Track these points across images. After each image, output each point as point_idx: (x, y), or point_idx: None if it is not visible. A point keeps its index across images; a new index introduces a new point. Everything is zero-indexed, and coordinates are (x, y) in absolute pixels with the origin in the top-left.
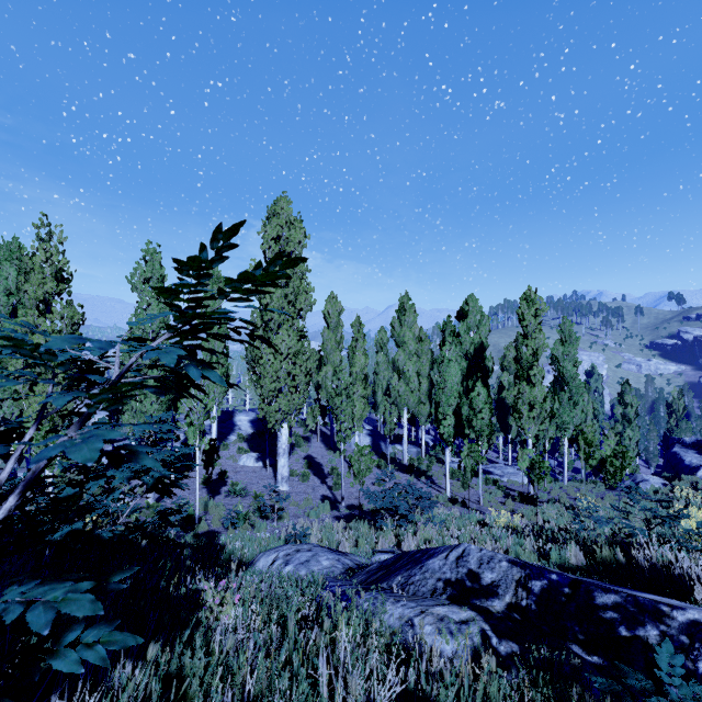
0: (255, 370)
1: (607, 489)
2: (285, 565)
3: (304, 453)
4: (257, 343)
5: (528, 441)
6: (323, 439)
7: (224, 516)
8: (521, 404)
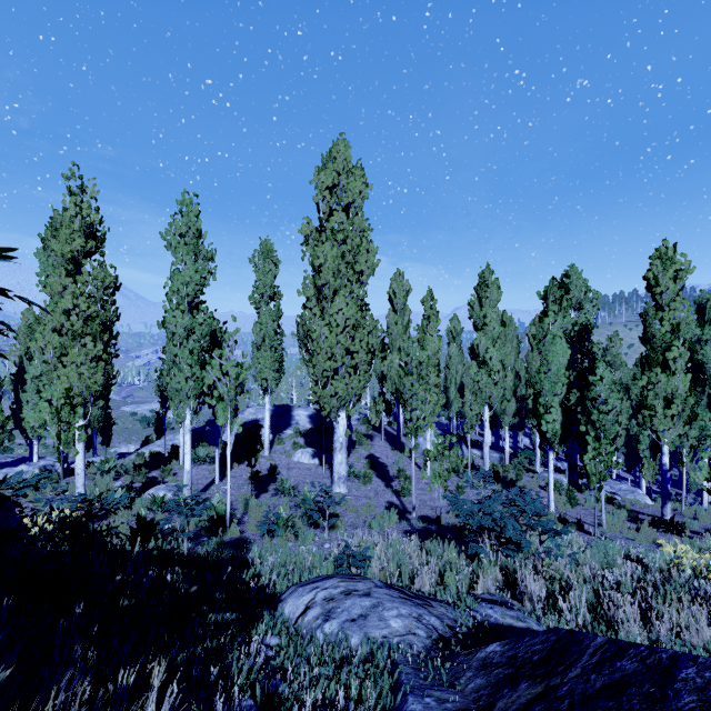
0: (308, 349)
1: None
2: (324, 620)
3: (366, 452)
4: (309, 315)
5: (662, 448)
6: (387, 438)
7: (264, 518)
8: (652, 398)
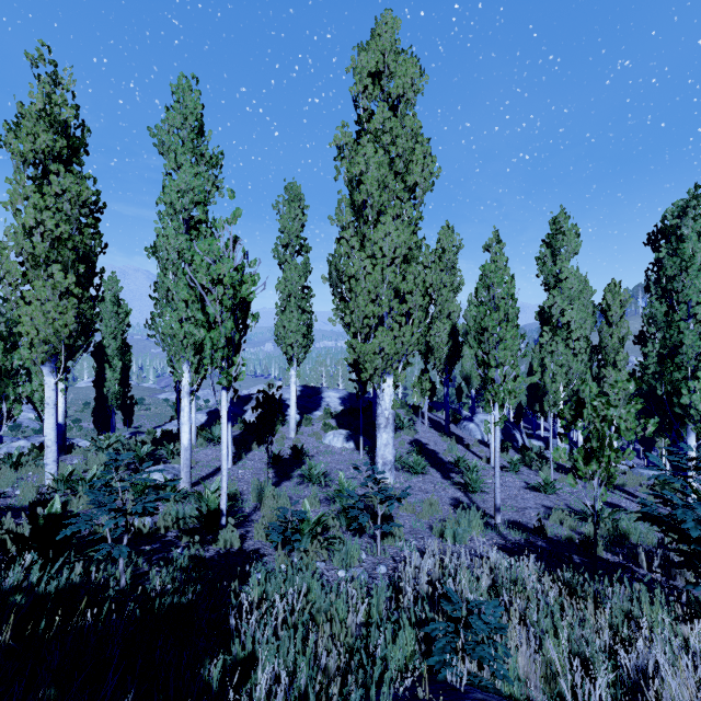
0: (342, 298)
1: None
2: None
3: (409, 437)
4: (345, 248)
5: None
6: (431, 423)
7: (283, 517)
8: None
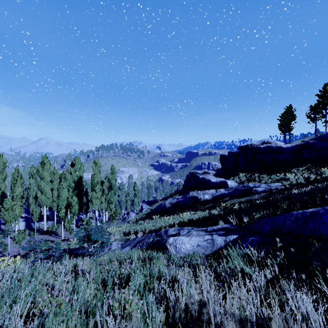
0: None
1: (122, 221)
2: None
3: None
4: None
5: (95, 211)
6: None
7: None
8: (93, 199)
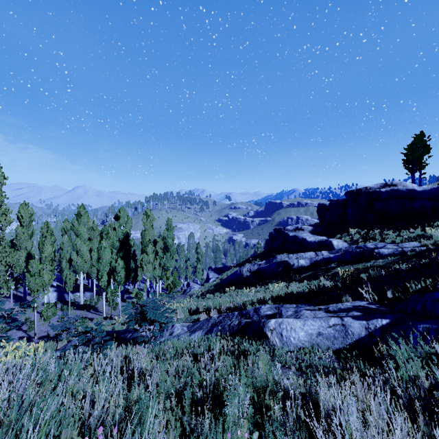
0: None
1: (182, 294)
2: None
3: None
4: None
5: (147, 280)
6: (15, 300)
7: None
8: (144, 263)
